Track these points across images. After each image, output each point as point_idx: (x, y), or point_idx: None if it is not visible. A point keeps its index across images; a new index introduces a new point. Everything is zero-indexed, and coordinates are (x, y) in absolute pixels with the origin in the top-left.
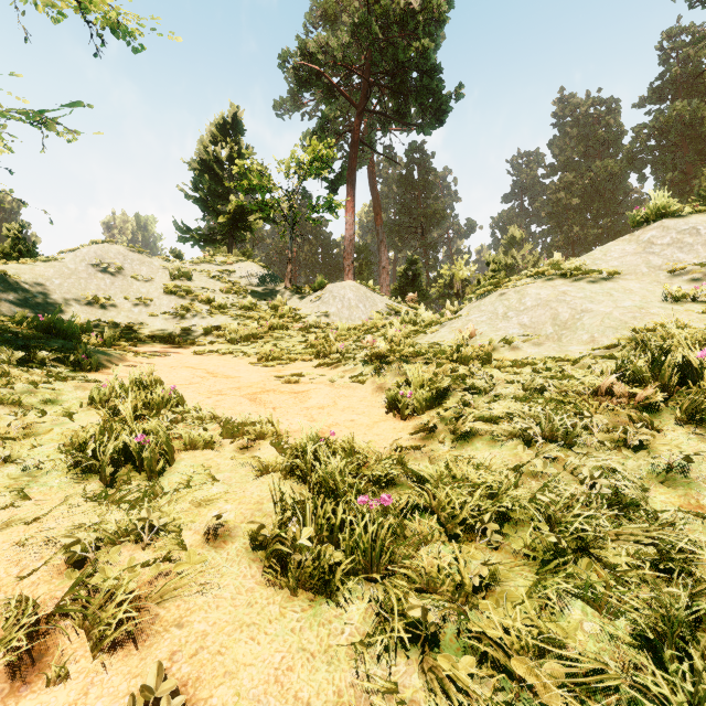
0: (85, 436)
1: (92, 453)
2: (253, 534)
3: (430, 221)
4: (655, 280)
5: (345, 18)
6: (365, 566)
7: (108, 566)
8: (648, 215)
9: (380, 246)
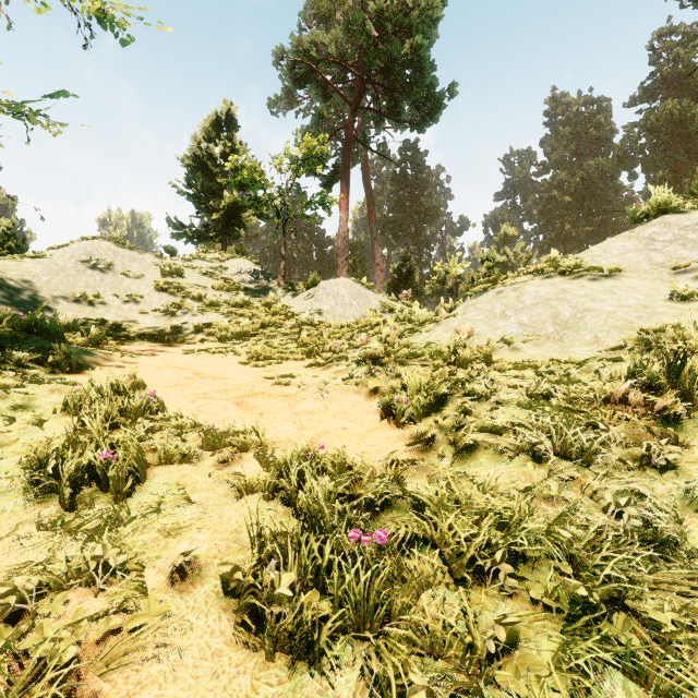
0: (46, 451)
1: (55, 470)
2: (226, 574)
3: (424, 218)
4: (659, 278)
5: (339, 16)
6: (356, 622)
7: (49, 621)
8: (648, 211)
9: (373, 243)
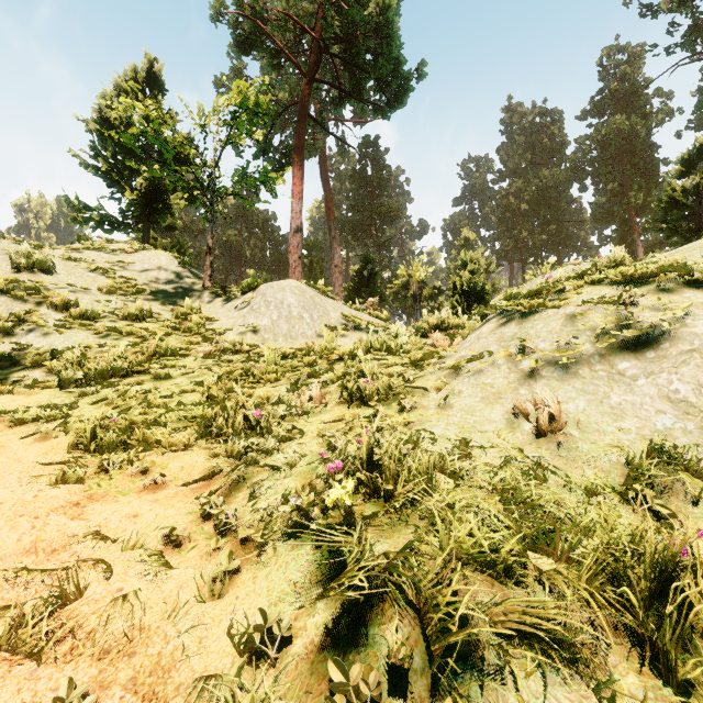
0: None
1: None
2: None
3: (384, 219)
4: None
5: None
6: None
7: None
8: None
9: (332, 243)
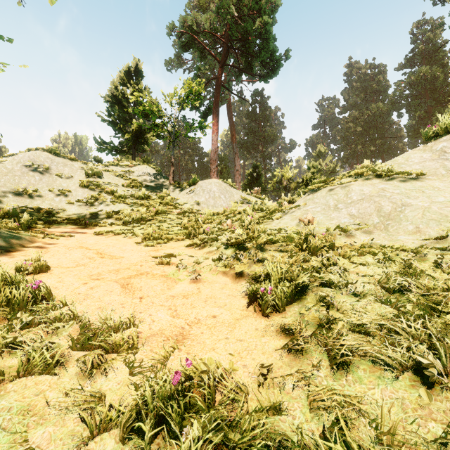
0: None
1: None
2: None
3: (267, 140)
4: None
5: (212, 7)
6: None
7: None
8: (438, 131)
9: (234, 156)
